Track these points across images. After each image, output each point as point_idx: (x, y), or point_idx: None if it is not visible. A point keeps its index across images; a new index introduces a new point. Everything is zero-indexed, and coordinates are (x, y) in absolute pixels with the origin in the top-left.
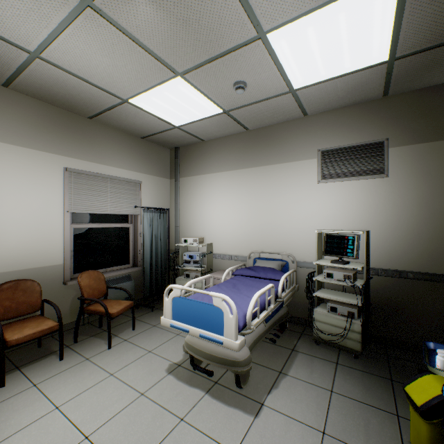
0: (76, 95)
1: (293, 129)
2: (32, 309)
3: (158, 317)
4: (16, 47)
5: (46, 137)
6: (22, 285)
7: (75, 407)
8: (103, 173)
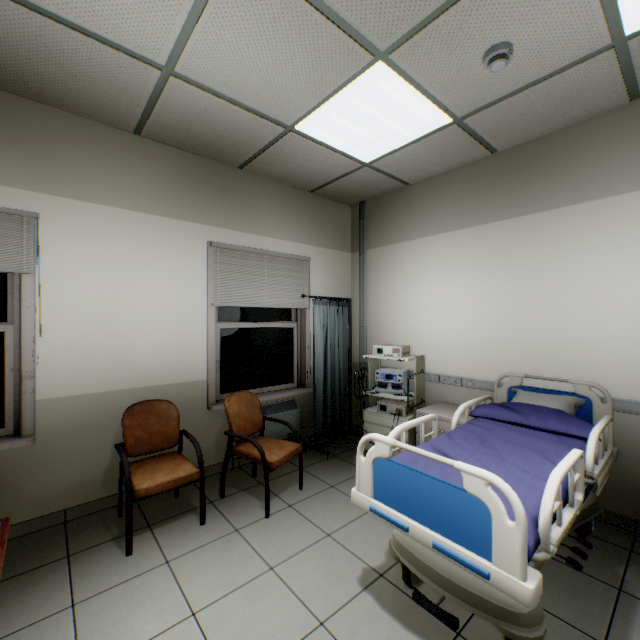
0: (222, 131)
1: (601, 133)
2: (168, 443)
3: (337, 471)
4: (145, 63)
5: (186, 200)
6: (156, 408)
7: (218, 621)
8: (258, 247)
